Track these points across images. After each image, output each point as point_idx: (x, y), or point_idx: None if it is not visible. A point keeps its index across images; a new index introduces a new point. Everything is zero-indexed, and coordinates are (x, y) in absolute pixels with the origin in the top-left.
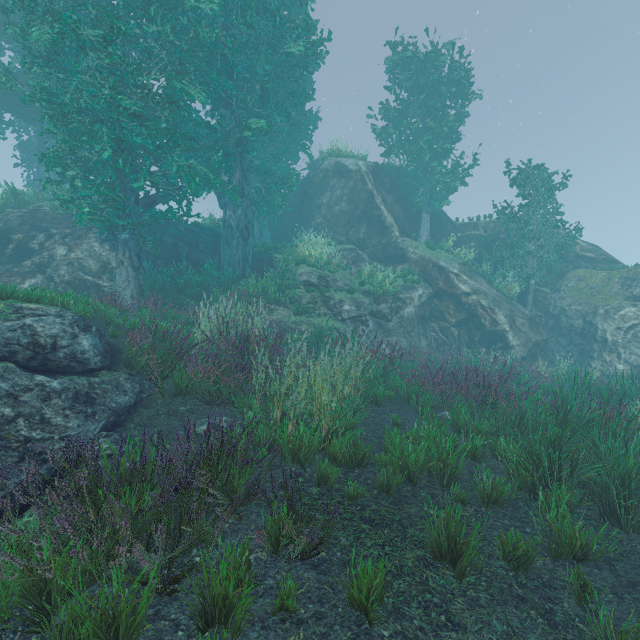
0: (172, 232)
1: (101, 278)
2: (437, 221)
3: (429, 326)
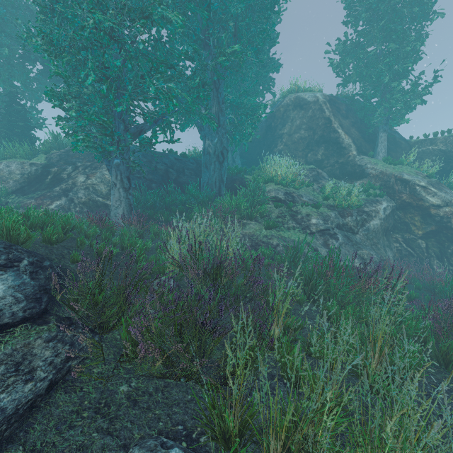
0: (164, 161)
1: (109, 199)
2: (391, 140)
3: (391, 237)
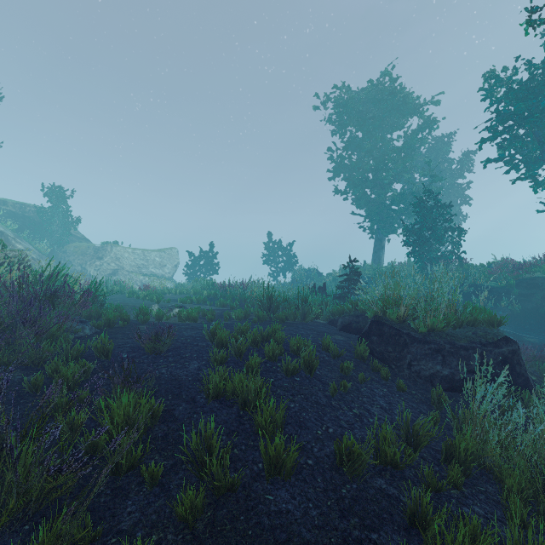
0: None
1: None
2: None
3: None
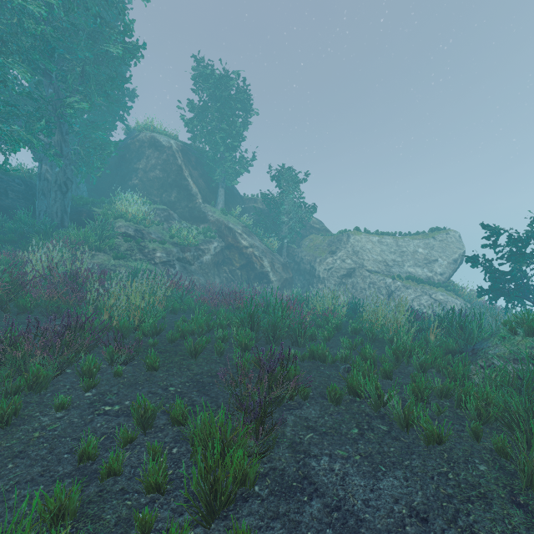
0: None
1: None
2: (231, 194)
3: (222, 269)
